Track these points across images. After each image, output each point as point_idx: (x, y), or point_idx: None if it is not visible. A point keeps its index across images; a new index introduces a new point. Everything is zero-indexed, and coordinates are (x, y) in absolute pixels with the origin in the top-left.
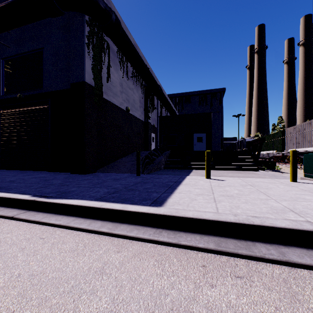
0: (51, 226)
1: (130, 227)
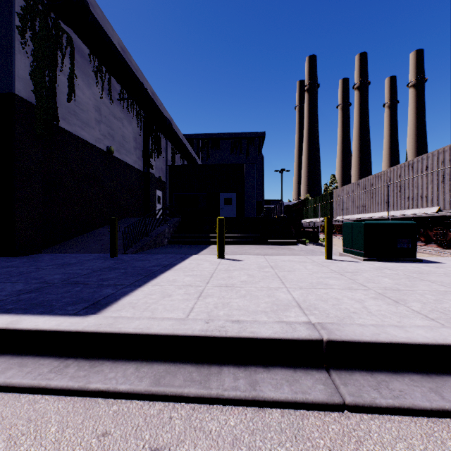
0: None
1: (11, 362)
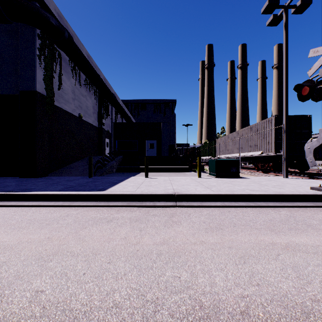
0: (26, 207)
1: (82, 202)
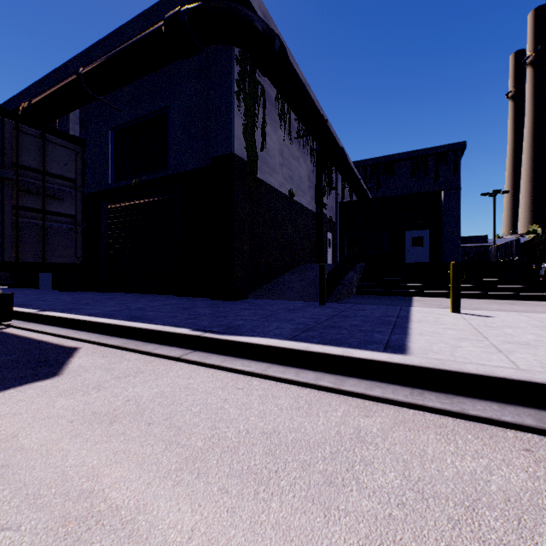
0: (239, 374)
1: (365, 382)
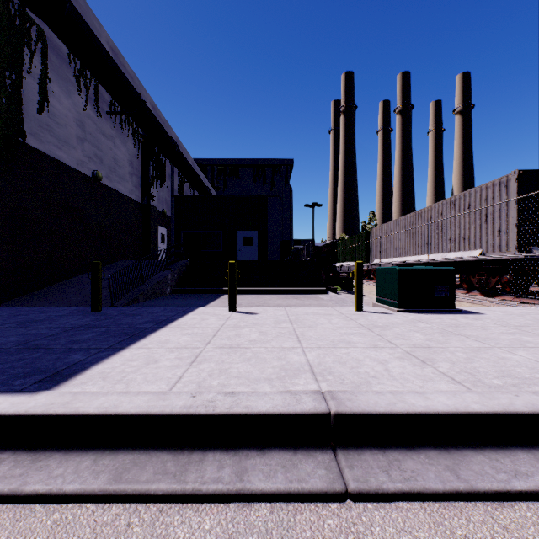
0: None
1: None
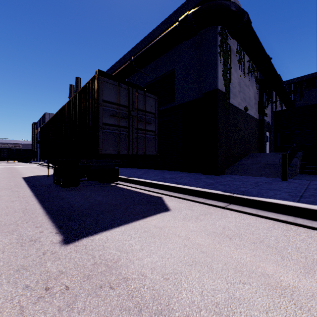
0: (273, 220)
1: None
